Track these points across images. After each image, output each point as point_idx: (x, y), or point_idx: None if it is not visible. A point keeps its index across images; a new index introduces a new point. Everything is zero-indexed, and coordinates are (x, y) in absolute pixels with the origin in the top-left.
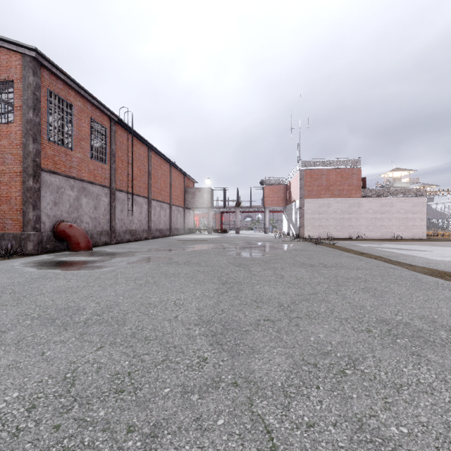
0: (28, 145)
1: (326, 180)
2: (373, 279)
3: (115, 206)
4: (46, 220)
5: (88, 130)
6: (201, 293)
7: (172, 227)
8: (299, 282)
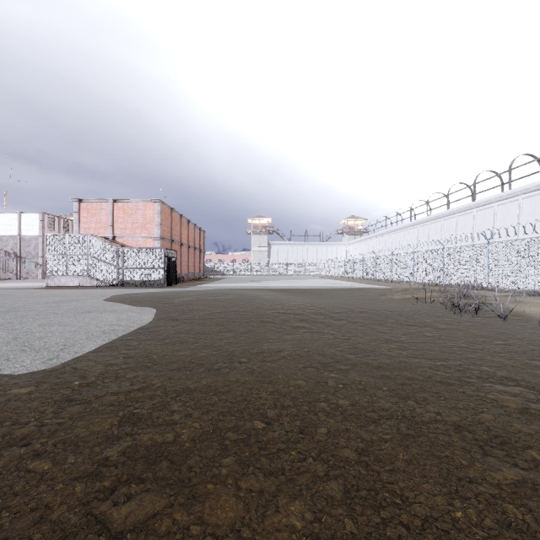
0: None
1: None
2: None
3: None
4: None
5: None
6: None
7: None
8: None
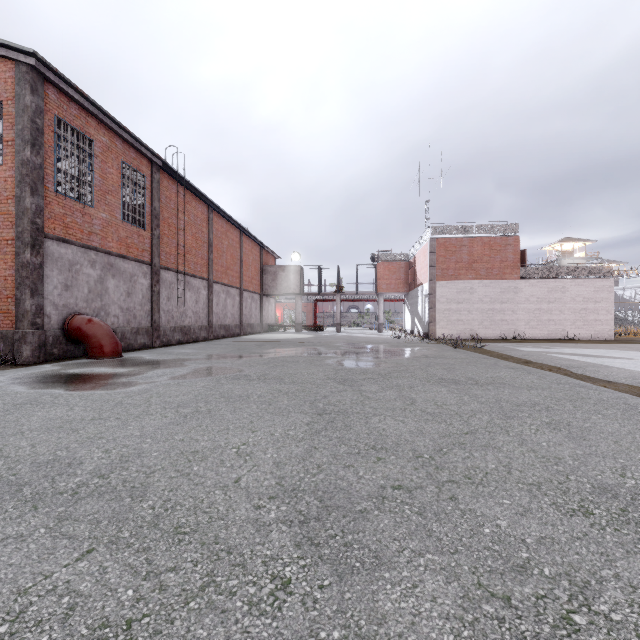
0: (24, 199)
1: (468, 254)
2: (558, 406)
3: (159, 291)
4: (52, 312)
5: (117, 179)
6: (283, 432)
7: (243, 323)
8: (442, 411)
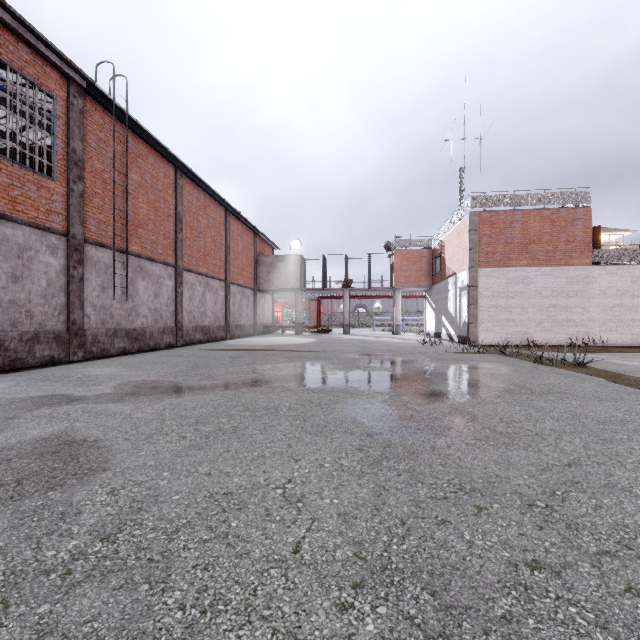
0: None
1: (522, 232)
2: None
3: (85, 277)
4: None
5: None
6: None
7: (230, 324)
8: None
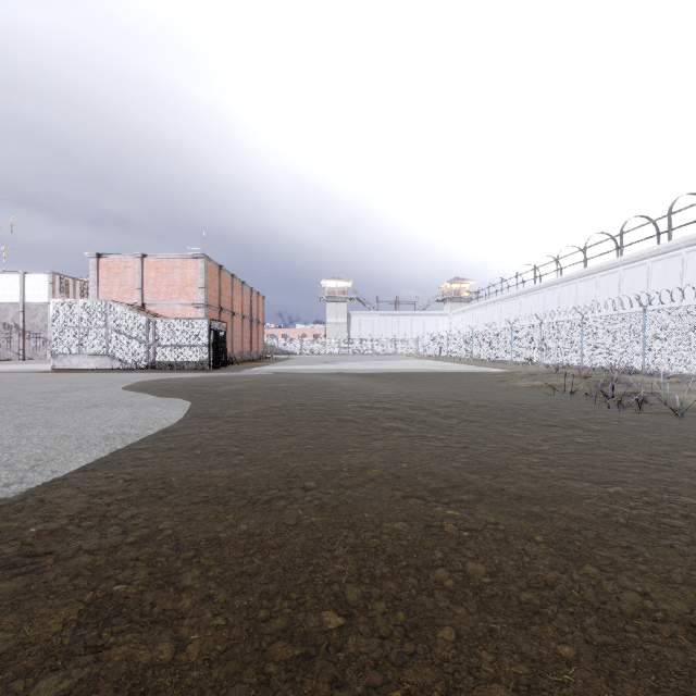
0: None
1: None
2: None
3: None
4: None
5: None
6: None
7: None
8: None
